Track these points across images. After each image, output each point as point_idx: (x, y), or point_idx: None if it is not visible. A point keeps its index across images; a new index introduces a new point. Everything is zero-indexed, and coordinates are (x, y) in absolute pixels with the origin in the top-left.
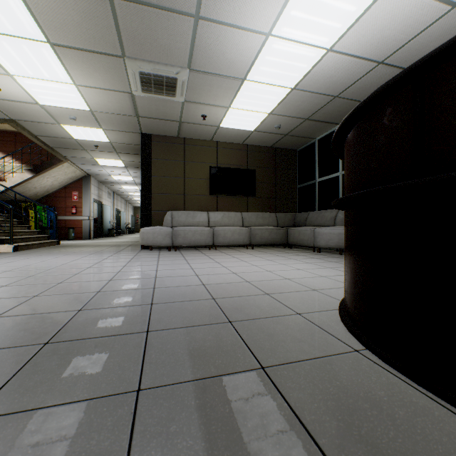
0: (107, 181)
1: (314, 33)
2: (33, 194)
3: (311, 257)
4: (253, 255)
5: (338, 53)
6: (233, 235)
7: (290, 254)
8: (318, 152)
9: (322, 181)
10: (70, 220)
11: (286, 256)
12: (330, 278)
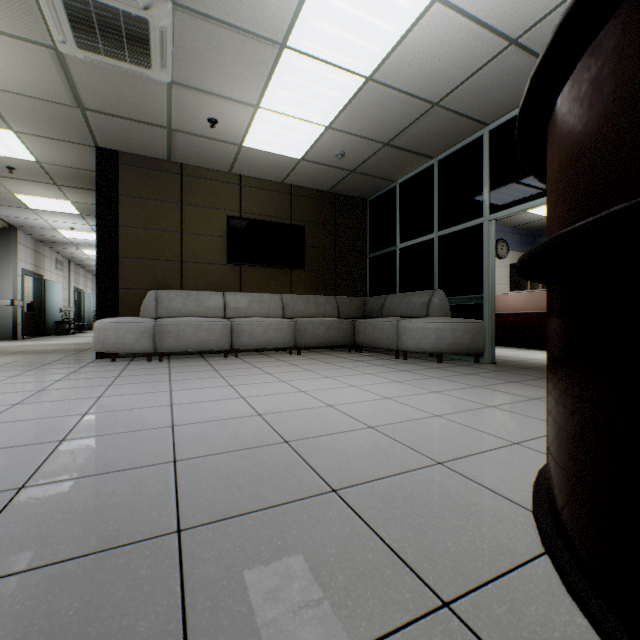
0: (53, 240)
1: None
2: None
3: (397, 369)
4: (300, 367)
5: (450, 9)
6: (266, 332)
7: (361, 364)
8: (400, 202)
9: (407, 247)
10: None
11: (355, 369)
12: (454, 422)
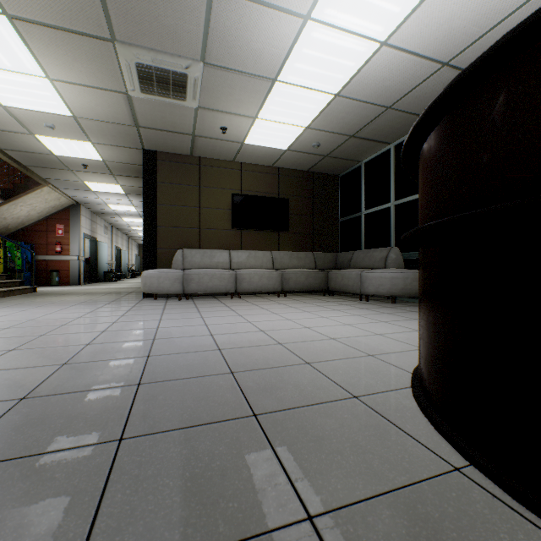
0: (103, 211)
1: (366, 19)
2: (2, 226)
3: (359, 307)
4: (286, 305)
5: (394, 49)
6: (261, 280)
7: (332, 304)
8: (364, 178)
9: (369, 213)
10: (53, 261)
11: (327, 307)
12: (389, 337)
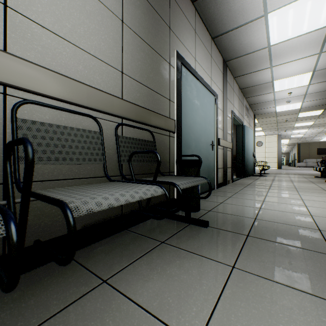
0: None
1: None
2: None
3: None
4: None
5: None
6: None
7: None
8: None
9: None
10: None
11: None
12: None
